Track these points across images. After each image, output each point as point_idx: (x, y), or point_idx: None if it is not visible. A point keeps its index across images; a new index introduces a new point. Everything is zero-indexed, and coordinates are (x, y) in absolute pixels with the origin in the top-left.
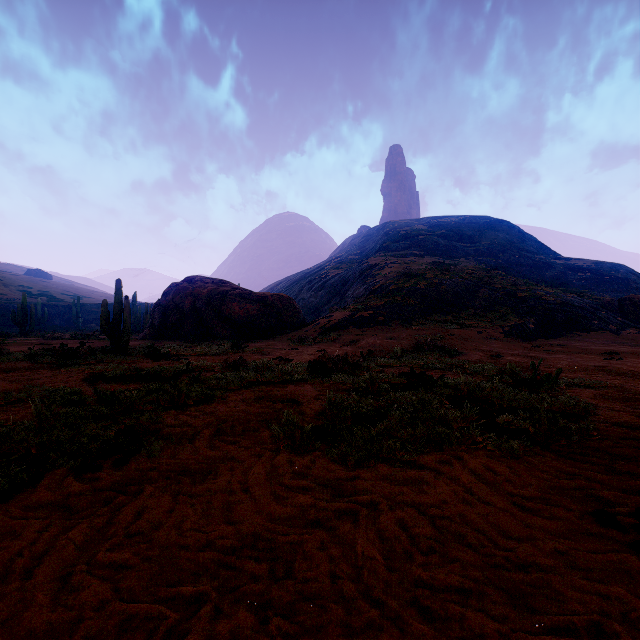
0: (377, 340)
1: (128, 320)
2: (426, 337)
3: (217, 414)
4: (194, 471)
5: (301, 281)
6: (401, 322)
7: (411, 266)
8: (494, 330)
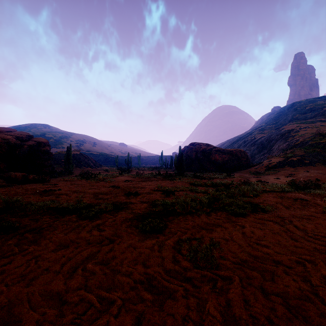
0: (311, 174)
1: (184, 162)
2: None
3: (271, 201)
4: (300, 217)
5: (238, 142)
6: (323, 164)
7: (321, 128)
8: None
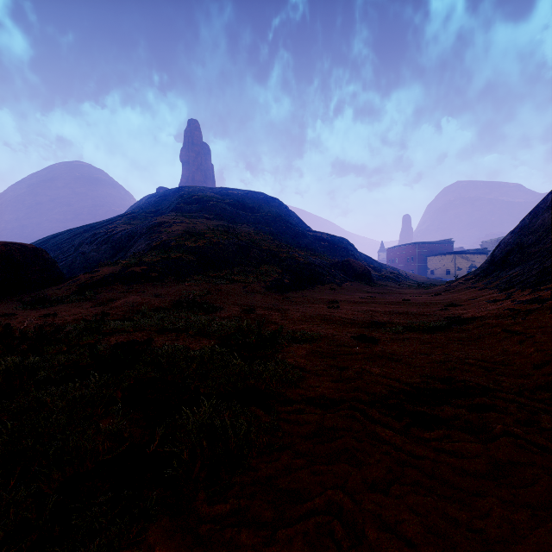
0: (138, 298)
1: None
2: (194, 293)
3: None
4: None
5: (85, 234)
6: (176, 278)
7: (198, 226)
8: (258, 285)
